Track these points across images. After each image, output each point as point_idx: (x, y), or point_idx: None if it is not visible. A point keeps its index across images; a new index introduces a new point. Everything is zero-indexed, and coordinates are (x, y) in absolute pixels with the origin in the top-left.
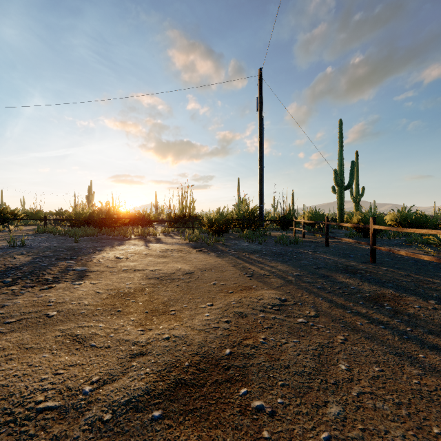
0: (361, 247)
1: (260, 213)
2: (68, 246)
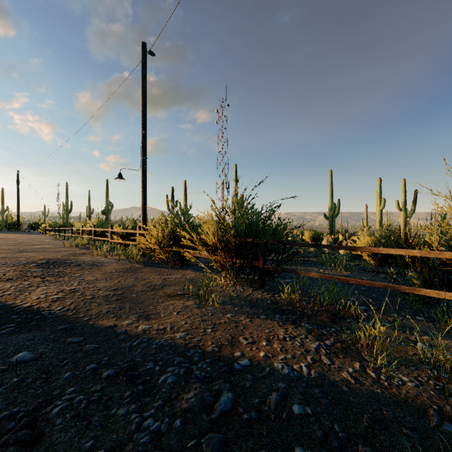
0: None
1: (18, 223)
2: None
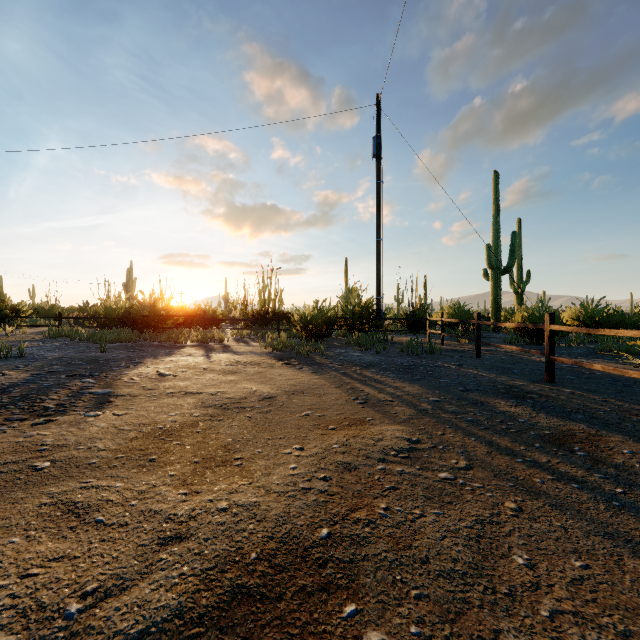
0: (529, 358)
1: (377, 309)
2: (89, 357)
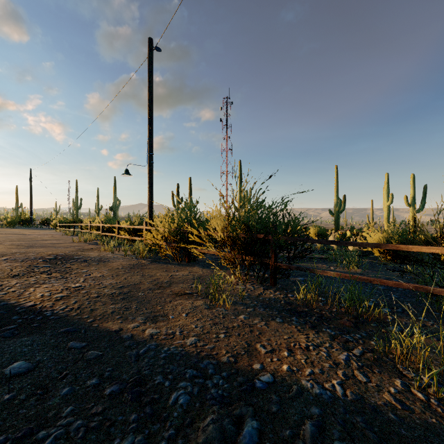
0: None
1: (31, 219)
2: None
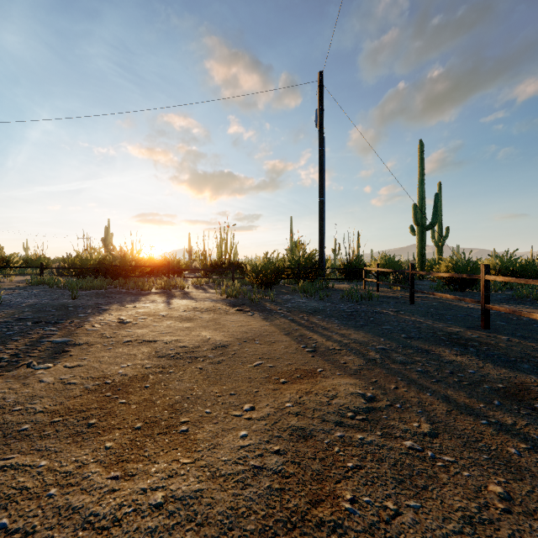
0: (457, 304)
1: (320, 260)
2: (60, 303)
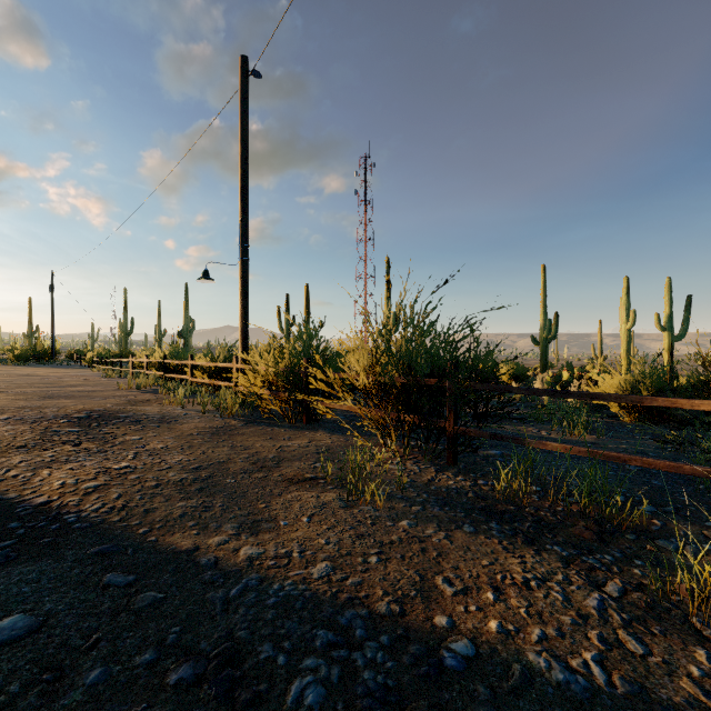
0: None
1: (52, 352)
2: None
